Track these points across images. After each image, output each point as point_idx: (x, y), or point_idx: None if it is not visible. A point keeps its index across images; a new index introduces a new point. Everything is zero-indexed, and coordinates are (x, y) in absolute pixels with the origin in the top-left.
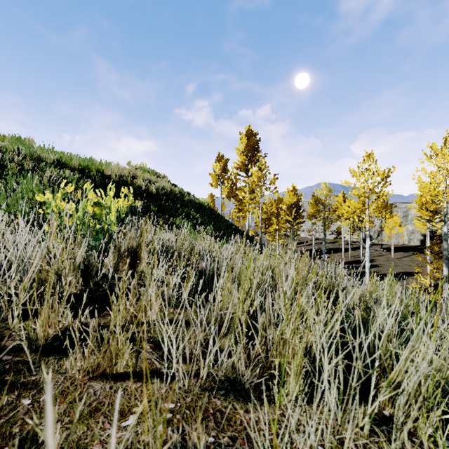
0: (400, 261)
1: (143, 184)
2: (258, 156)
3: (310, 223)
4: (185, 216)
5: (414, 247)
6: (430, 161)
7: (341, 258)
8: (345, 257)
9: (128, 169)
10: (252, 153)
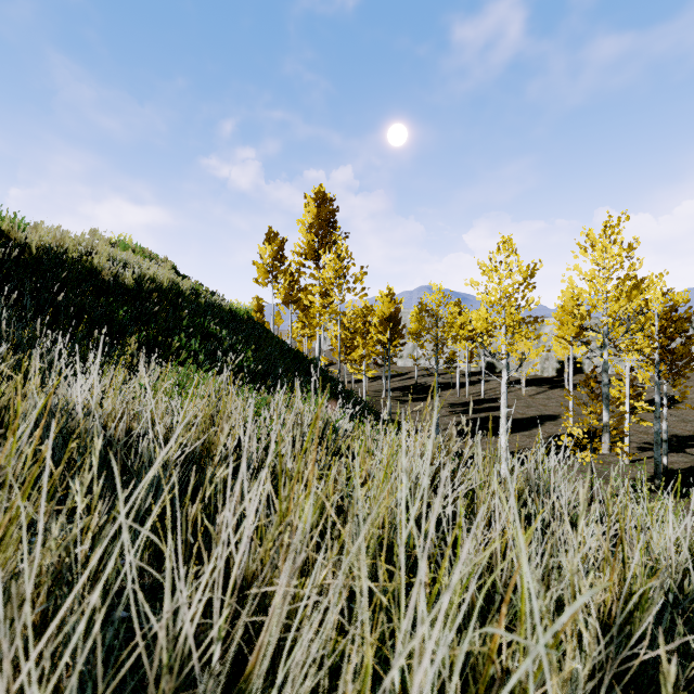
0: (534, 399)
1: (108, 268)
2: (335, 236)
3: (411, 345)
4: (198, 334)
5: (549, 379)
6: (586, 256)
7: (455, 397)
8: (461, 396)
9: (78, 238)
10: (325, 230)
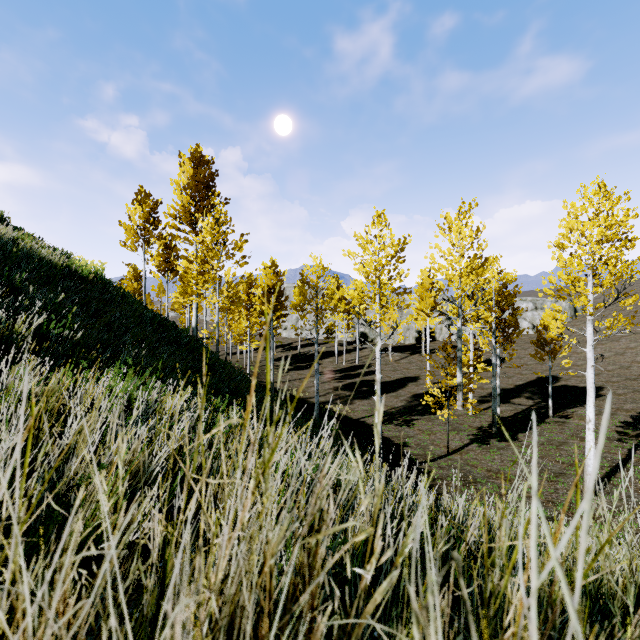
0: (399, 364)
1: None
2: (213, 200)
3: (295, 318)
4: None
5: (410, 346)
6: (444, 236)
7: (334, 365)
8: (339, 363)
9: None
10: (202, 193)
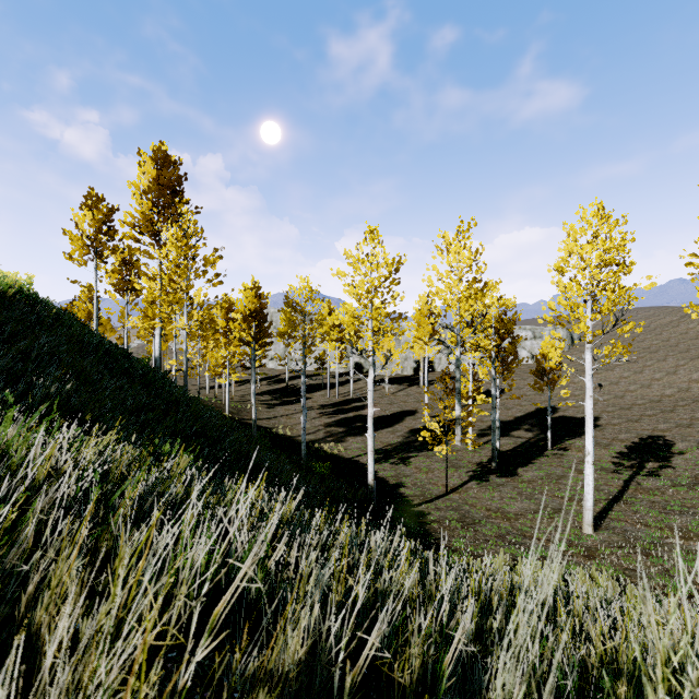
0: (396, 396)
1: None
2: (181, 207)
3: (282, 347)
4: None
5: (408, 377)
6: (442, 257)
7: (326, 398)
8: (331, 397)
9: None
10: (167, 199)
